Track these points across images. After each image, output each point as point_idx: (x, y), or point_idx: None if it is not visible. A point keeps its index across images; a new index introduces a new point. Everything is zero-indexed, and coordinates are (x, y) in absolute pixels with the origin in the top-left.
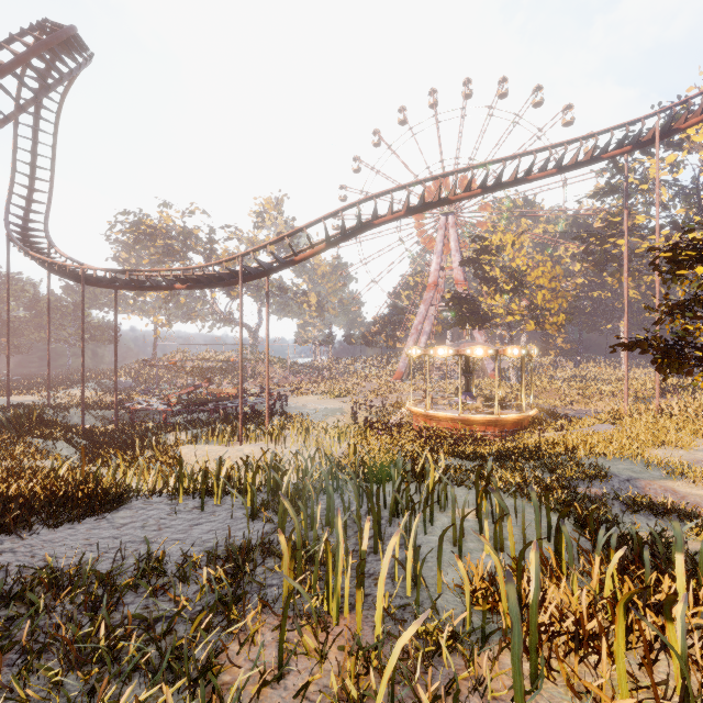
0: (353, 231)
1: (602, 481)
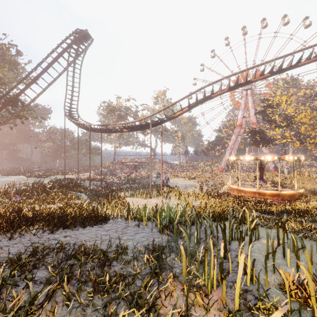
0: (201, 101)
1: None
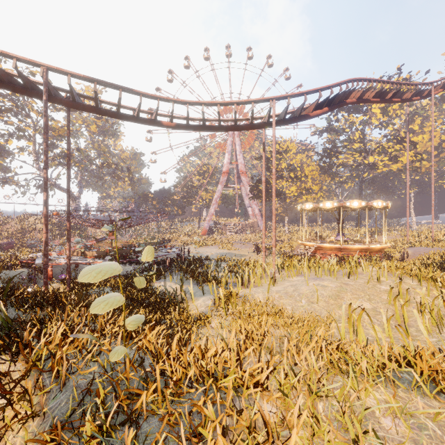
0: (339, 103)
1: None
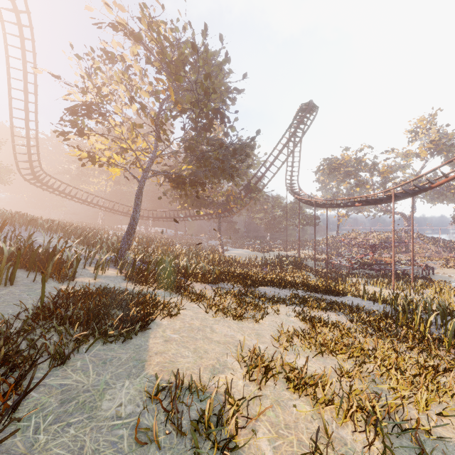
0: None
1: None
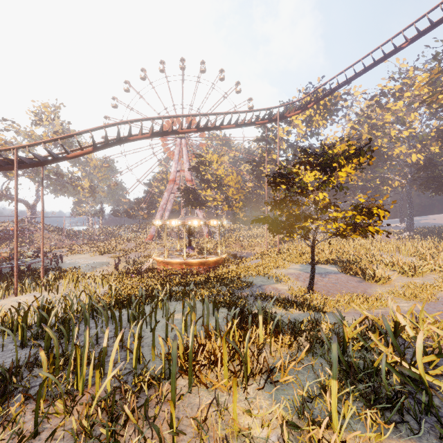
0: (114, 142)
1: (249, 288)
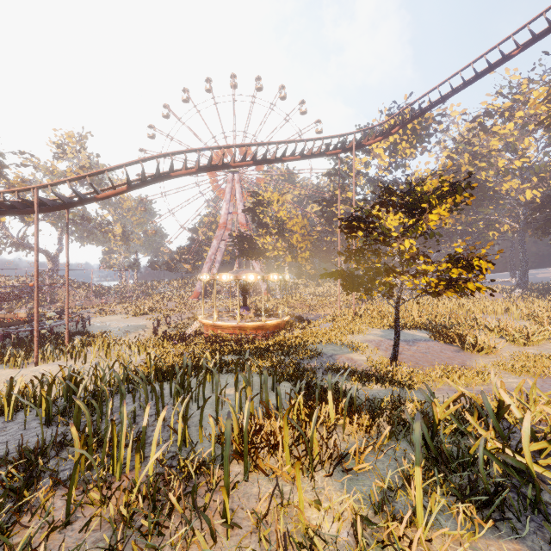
0: (152, 179)
1: (317, 358)
